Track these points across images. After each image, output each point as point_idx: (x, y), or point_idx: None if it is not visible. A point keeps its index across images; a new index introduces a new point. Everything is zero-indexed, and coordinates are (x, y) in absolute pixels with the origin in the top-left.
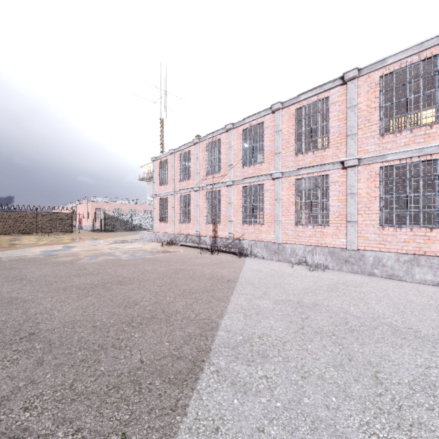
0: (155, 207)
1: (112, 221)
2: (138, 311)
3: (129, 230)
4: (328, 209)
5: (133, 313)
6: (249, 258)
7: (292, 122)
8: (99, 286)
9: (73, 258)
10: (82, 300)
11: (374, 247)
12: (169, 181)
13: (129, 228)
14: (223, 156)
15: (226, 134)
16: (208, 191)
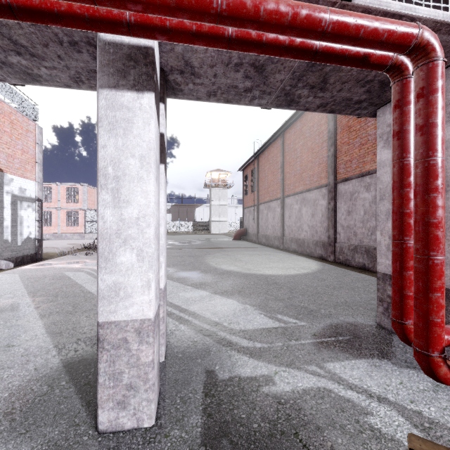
0: None
1: None
2: None
3: None
4: (52, 221)
5: None
6: None
7: None
8: None
9: None
10: None
11: (65, 232)
12: None
13: None
14: None
15: None
16: None
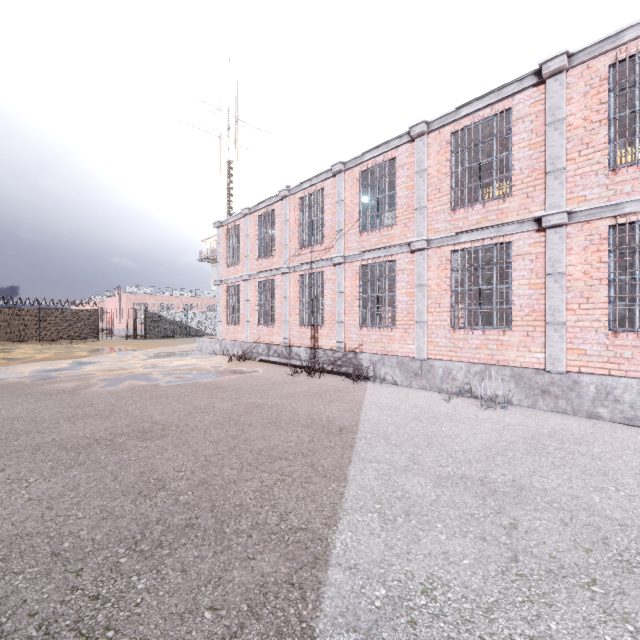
0: (220, 300)
1: (158, 322)
2: (161, 505)
3: (183, 336)
4: (510, 301)
5: (149, 513)
6: (372, 384)
7: (446, 155)
8: (102, 442)
9: (78, 383)
10: (58, 475)
11: (598, 369)
12: (241, 259)
13: (183, 332)
14: (329, 216)
15: (333, 180)
16: (304, 274)
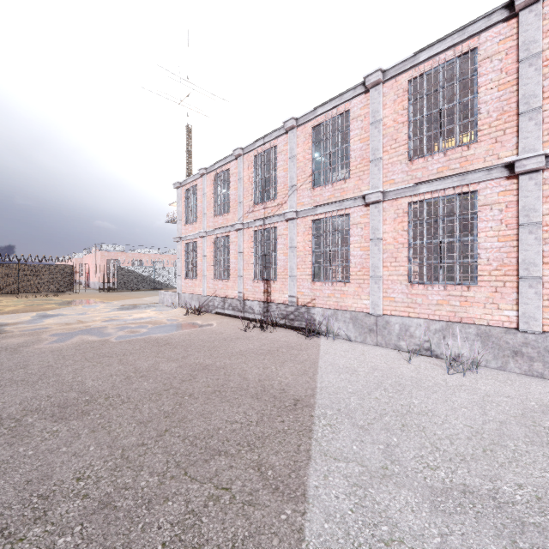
0: (179, 256)
1: (128, 276)
2: None
3: (151, 289)
4: (475, 255)
5: None
6: (325, 340)
7: (403, 103)
8: (6, 423)
9: (27, 339)
10: None
11: None
12: (198, 217)
13: (151, 285)
14: (281, 172)
15: (286, 136)
16: (257, 230)
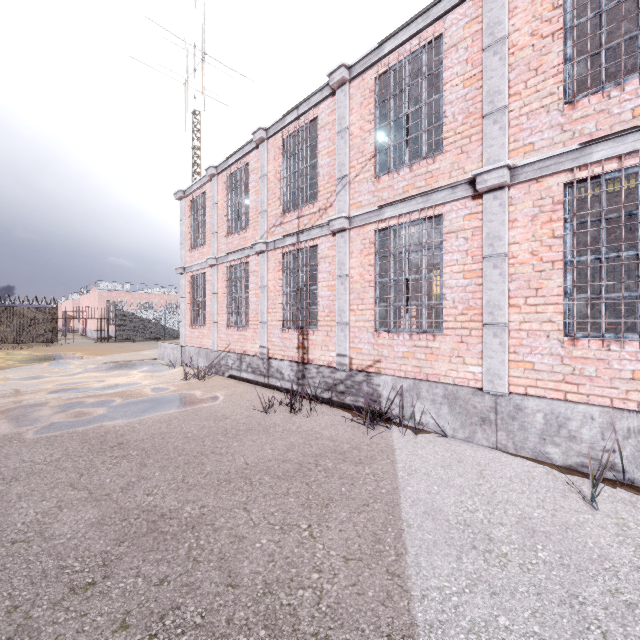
0: (183, 294)
1: (130, 322)
2: None
3: (161, 339)
4: None
5: None
6: (400, 435)
7: None
8: None
9: None
10: None
11: None
12: (207, 238)
13: (160, 334)
14: (324, 158)
15: (332, 100)
16: (288, 251)
